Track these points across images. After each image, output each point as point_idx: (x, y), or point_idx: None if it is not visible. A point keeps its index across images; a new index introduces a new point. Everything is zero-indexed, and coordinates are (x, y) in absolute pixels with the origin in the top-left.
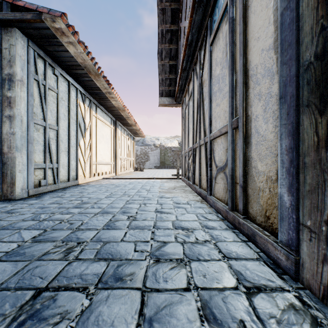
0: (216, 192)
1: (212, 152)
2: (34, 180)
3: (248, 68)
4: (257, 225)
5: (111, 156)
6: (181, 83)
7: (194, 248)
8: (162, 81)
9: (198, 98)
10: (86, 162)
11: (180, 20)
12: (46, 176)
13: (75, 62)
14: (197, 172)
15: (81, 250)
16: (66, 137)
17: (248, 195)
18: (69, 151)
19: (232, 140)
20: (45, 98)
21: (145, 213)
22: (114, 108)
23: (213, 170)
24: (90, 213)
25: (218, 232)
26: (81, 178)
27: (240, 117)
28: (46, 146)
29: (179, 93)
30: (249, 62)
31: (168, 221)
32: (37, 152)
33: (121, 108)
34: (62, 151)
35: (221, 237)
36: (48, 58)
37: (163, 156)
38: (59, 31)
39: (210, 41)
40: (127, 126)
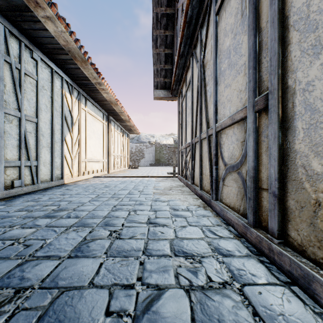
0: (225, 198)
1: (219, 147)
2: (4, 180)
3: (287, 15)
4: (309, 260)
5: (103, 153)
6: (177, 73)
7: (209, 305)
8: (157, 72)
9: (199, 85)
10: (74, 160)
11: (177, 0)
12: (21, 175)
13: (56, 45)
14: (197, 171)
15: (13, 312)
16: (48, 131)
17: (288, 208)
18: (52, 147)
19: (254, 128)
20: (20, 85)
21: (134, 226)
22: (105, 102)
23: (220, 169)
24: (62, 226)
25: (238, 263)
26: (67, 176)
27: (271, 91)
28: (21, 141)
29: (176, 84)
30: (289, 3)
31: (164, 240)
32: (9, 148)
33: (113, 102)
34: (43, 147)
35: (246, 273)
36: (25, 38)
37: (158, 153)
38: (32, 0)
39: (216, 9)
40: (121, 122)
